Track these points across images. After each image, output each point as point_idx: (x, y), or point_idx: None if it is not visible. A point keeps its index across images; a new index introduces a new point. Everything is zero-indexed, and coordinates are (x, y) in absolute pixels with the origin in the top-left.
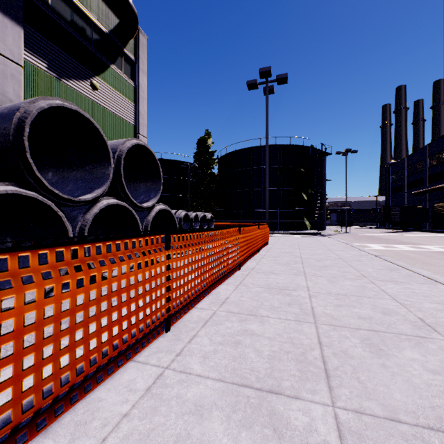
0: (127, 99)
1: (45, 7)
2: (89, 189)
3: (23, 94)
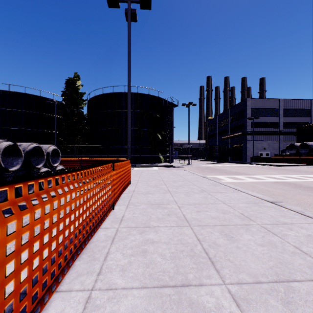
0: None
1: None
2: None
3: None
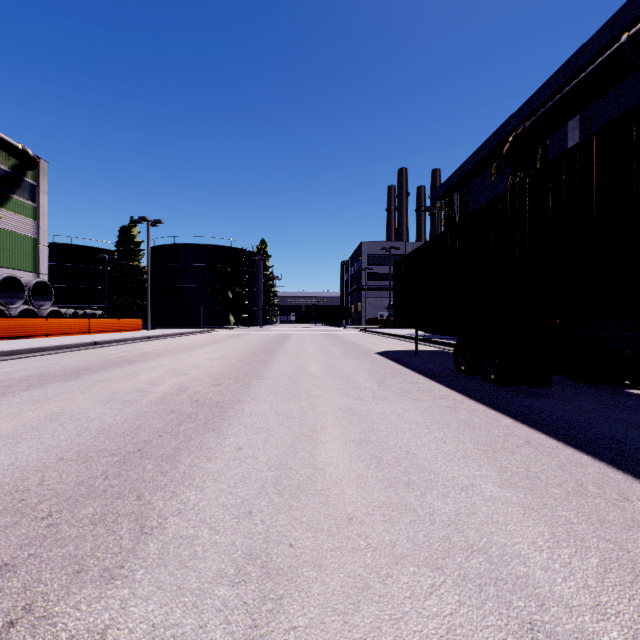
0: (28, 218)
1: None
2: (15, 302)
3: None
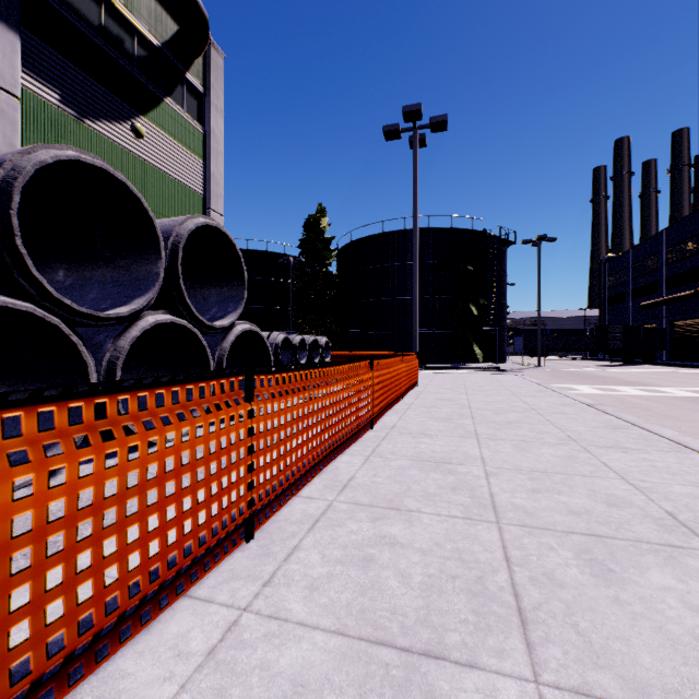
0: (191, 153)
1: (56, 3)
2: (125, 297)
3: (19, 142)
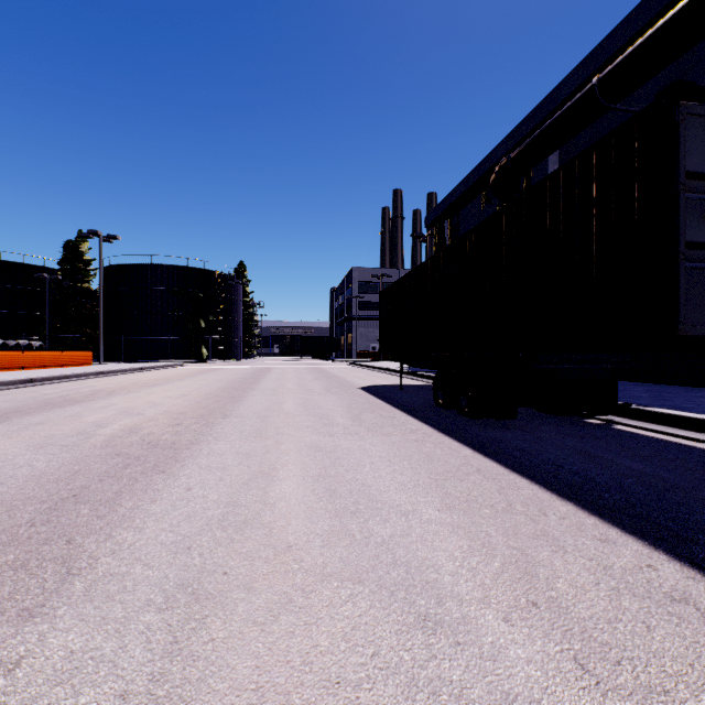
0: None
1: None
2: None
3: None
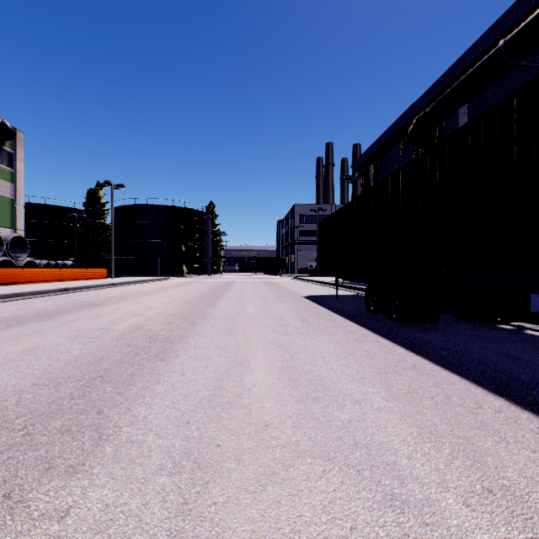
0: (6, 181)
1: None
2: None
3: None
